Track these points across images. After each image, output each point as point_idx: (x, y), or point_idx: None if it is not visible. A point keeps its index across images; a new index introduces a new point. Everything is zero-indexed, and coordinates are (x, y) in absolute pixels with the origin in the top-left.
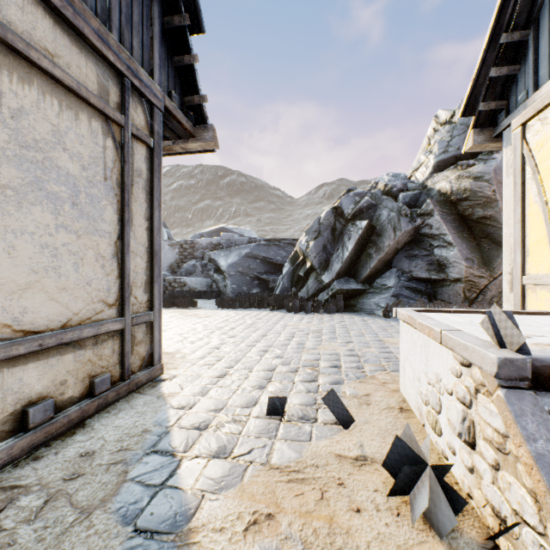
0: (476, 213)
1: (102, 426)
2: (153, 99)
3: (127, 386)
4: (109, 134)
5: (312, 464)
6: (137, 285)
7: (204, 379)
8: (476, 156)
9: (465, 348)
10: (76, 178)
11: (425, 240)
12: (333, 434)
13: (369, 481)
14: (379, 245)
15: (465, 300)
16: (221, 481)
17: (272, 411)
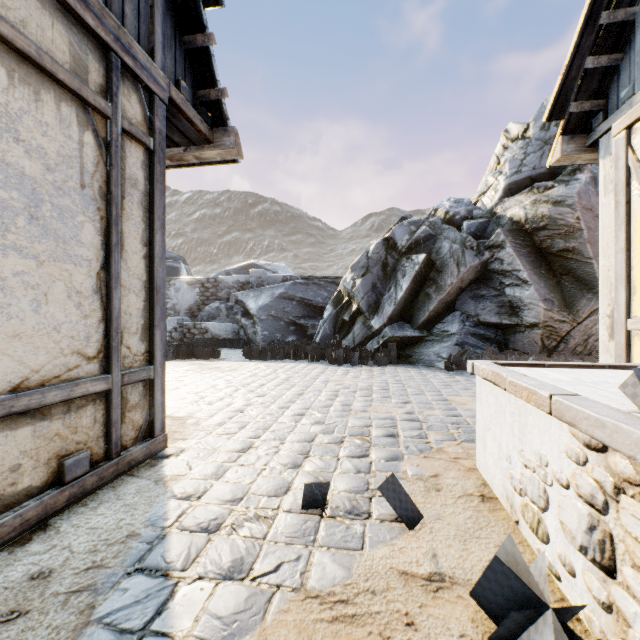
0: (556, 245)
1: (72, 528)
2: (153, 86)
3: (115, 466)
4: (88, 126)
5: (366, 589)
6: (131, 331)
7: (221, 454)
8: (555, 177)
9: (599, 425)
10: (37, 181)
11: (495, 277)
12: (394, 537)
13: (450, 618)
14: (439, 283)
15: (543, 349)
16: (232, 622)
17: (310, 502)
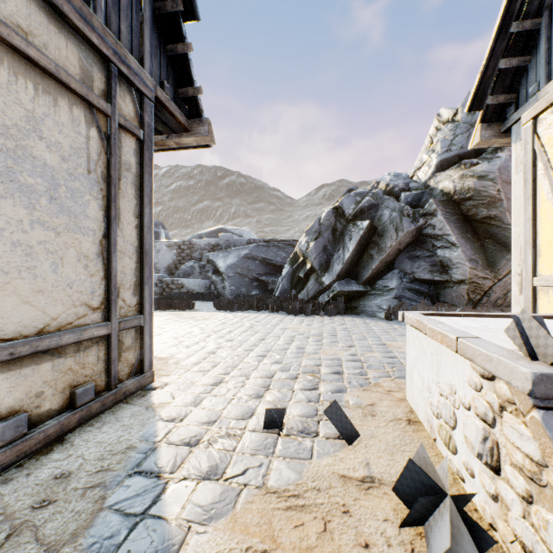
0: (480, 213)
1: (83, 442)
2: (143, 88)
3: (114, 396)
4: (93, 123)
5: (313, 487)
6: (126, 287)
7: (198, 387)
8: (480, 155)
9: (488, 359)
10: (55, 170)
11: (428, 240)
12: (336, 450)
13: (377, 508)
14: (381, 246)
15: (469, 302)
16: (210, 509)
17: (270, 424)
